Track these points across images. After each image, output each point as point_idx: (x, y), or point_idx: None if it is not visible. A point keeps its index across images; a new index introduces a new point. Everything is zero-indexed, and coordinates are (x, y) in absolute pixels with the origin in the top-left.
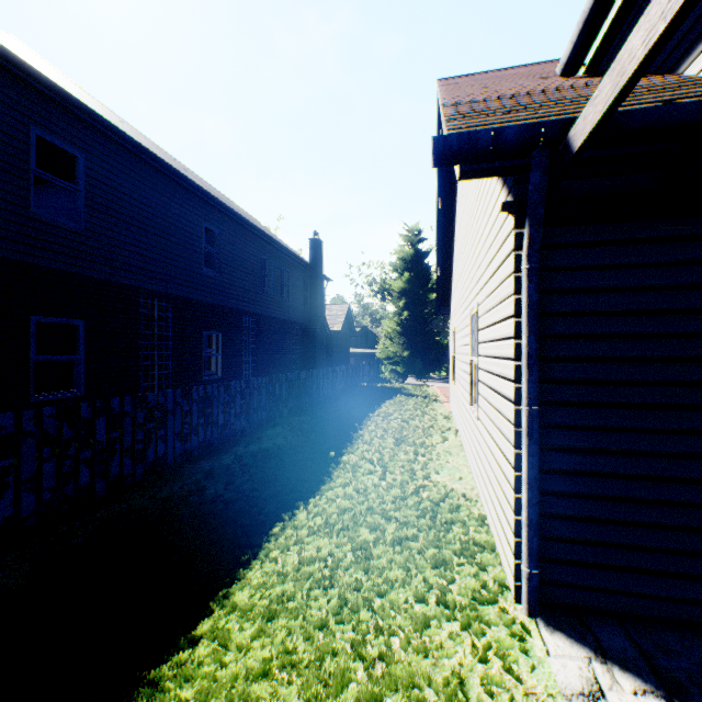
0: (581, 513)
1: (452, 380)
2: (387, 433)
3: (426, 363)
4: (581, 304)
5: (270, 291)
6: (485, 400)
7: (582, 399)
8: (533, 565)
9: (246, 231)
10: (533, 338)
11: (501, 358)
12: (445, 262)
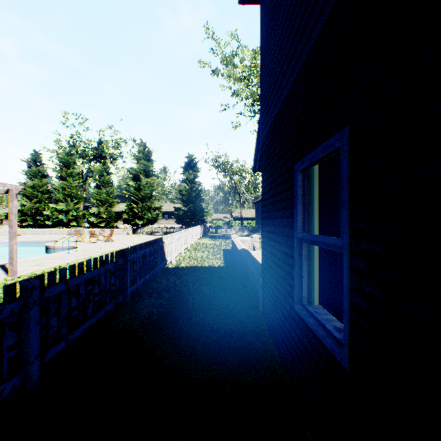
0: None
1: None
2: None
3: None
4: None
5: None
6: None
7: None
8: None
9: None
10: None
11: None
12: None
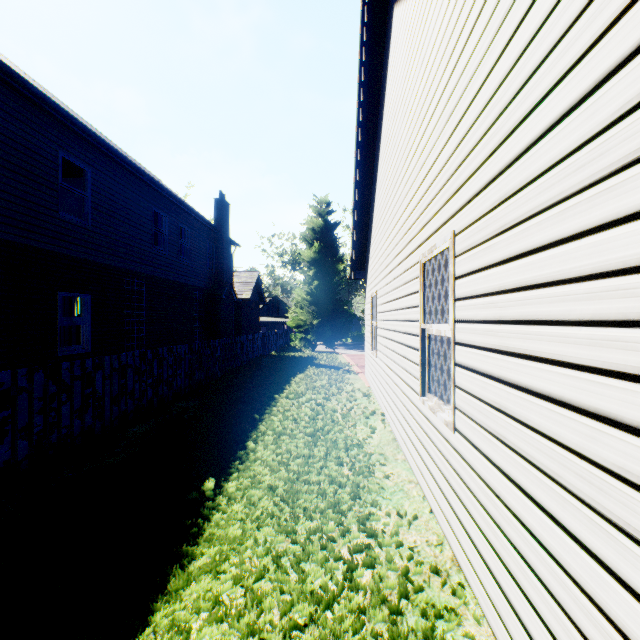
0: None
1: (371, 350)
2: (298, 427)
3: (335, 331)
4: None
5: (164, 250)
6: (495, 410)
7: None
8: None
9: (129, 175)
10: None
11: None
12: (363, 219)
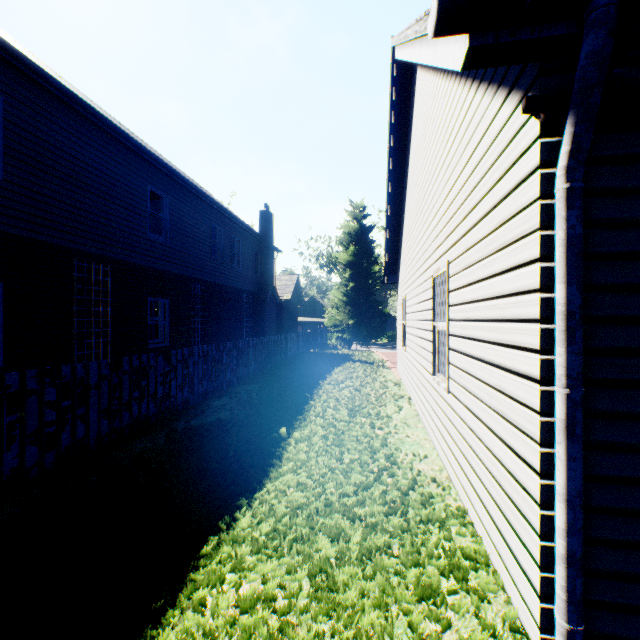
0: (638, 538)
1: (402, 346)
2: (340, 403)
3: (370, 331)
4: (638, 242)
5: (220, 259)
6: (464, 372)
7: (639, 377)
8: (576, 619)
9: (195, 198)
10: (576, 289)
11: (505, 320)
12: (394, 231)
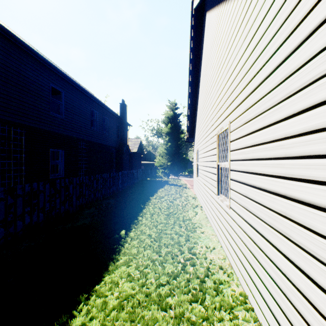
0: None
1: (196, 177)
2: (161, 211)
3: (179, 168)
4: None
5: (96, 128)
6: (244, 196)
7: None
8: None
9: (80, 93)
10: None
11: (292, 157)
12: (192, 112)
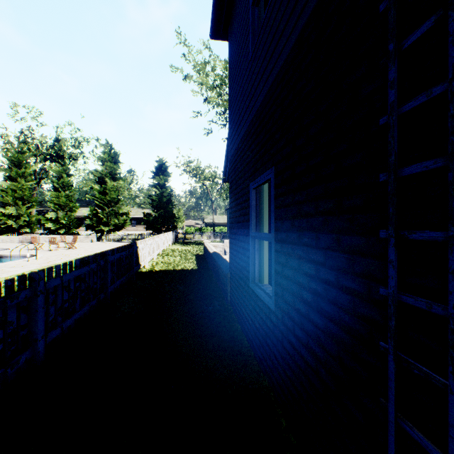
0: None
1: None
2: None
3: None
4: None
5: None
6: None
7: None
8: None
9: None
10: None
11: None
12: None
